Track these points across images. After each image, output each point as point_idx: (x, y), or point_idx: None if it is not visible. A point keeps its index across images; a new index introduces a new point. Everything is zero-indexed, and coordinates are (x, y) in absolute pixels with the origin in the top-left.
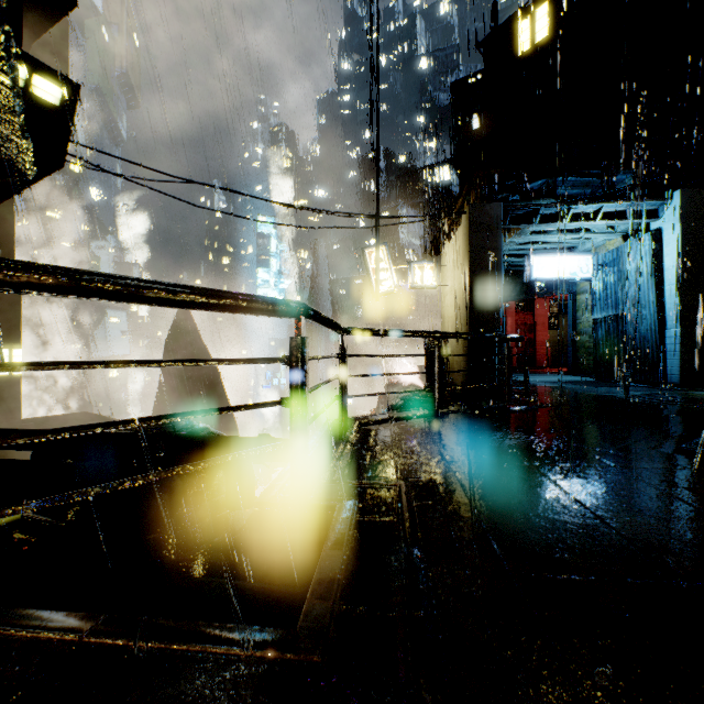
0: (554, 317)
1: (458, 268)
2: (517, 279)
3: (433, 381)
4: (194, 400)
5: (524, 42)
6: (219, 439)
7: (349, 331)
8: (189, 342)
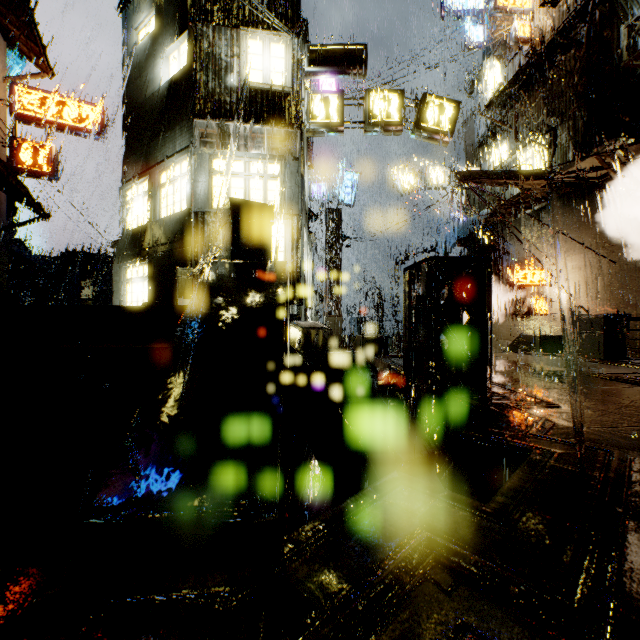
0: None
1: None
2: None
3: None
4: None
5: None
6: None
7: None
8: None
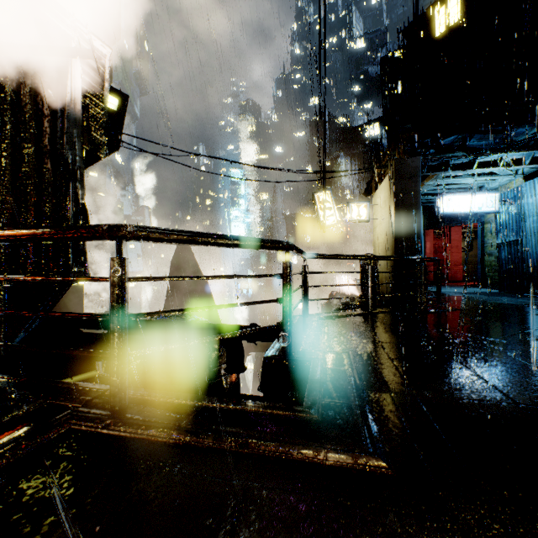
0: (467, 241)
1: (386, 206)
2: (434, 212)
3: (367, 291)
4: (190, 303)
5: (440, 26)
6: (225, 326)
7: (309, 256)
8: (187, 262)
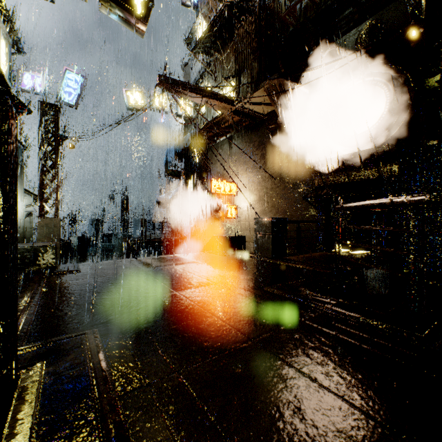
0: None
1: None
2: None
3: None
4: None
5: None
6: None
7: None
8: None
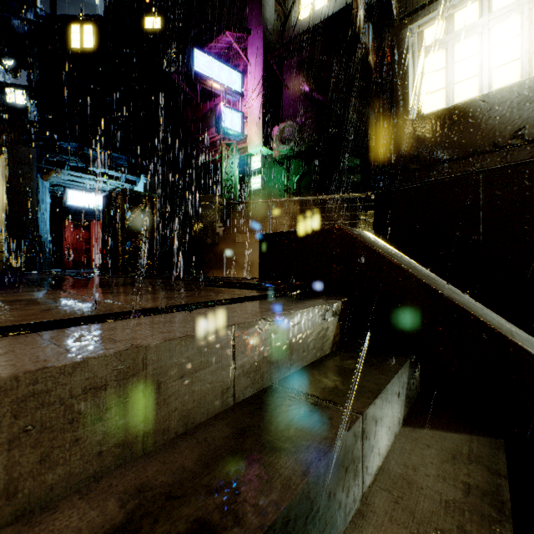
0: None
1: (2, 185)
2: None
3: None
4: None
5: (76, 40)
6: None
7: None
8: None
